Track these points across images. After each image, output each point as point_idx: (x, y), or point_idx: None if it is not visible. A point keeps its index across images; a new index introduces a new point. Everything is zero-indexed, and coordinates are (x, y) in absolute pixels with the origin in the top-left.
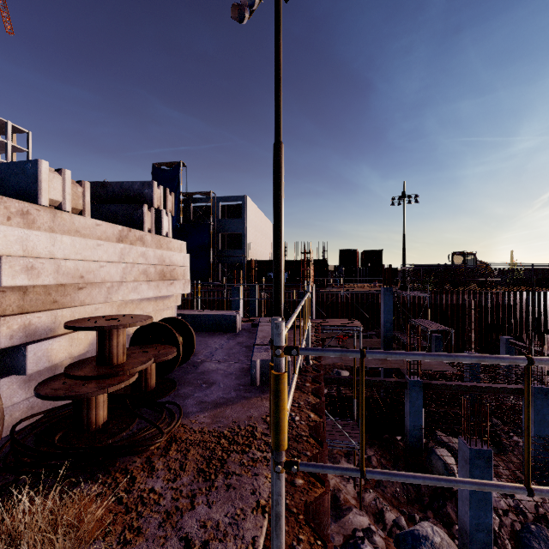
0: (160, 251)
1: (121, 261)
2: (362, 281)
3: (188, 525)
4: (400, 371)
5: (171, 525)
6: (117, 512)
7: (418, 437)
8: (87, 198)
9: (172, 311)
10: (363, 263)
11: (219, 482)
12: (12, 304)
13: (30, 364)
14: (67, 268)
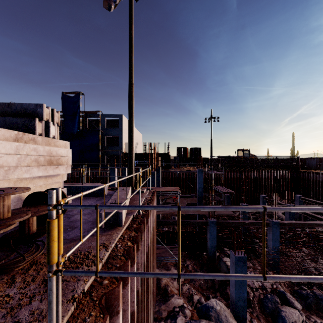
0: (49, 147)
1: (16, 153)
2: (189, 165)
3: (22, 314)
4: (205, 216)
5: (11, 315)
6: None
7: (214, 252)
8: None
9: (60, 184)
10: (190, 155)
11: None
12: None
13: None
14: None
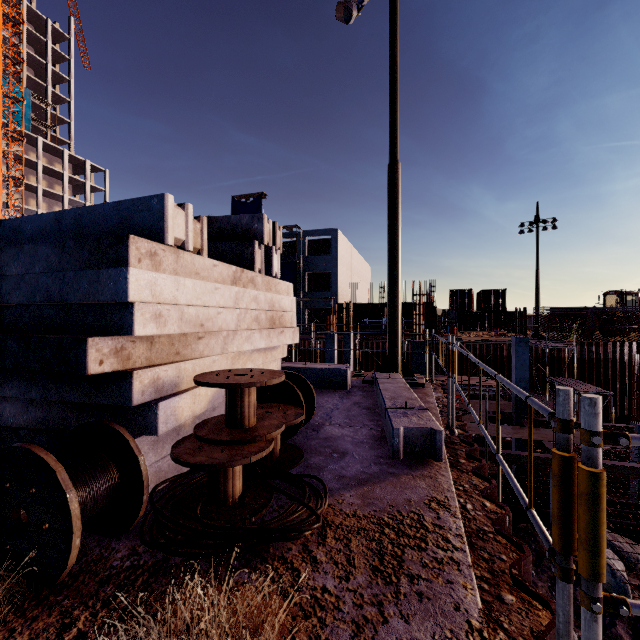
0: (270, 295)
1: (235, 306)
2: (479, 329)
3: None
4: (540, 444)
5: None
6: (294, 615)
7: None
8: (204, 236)
9: (278, 364)
10: (479, 306)
11: (405, 587)
12: (141, 356)
13: (161, 423)
14: (189, 315)
